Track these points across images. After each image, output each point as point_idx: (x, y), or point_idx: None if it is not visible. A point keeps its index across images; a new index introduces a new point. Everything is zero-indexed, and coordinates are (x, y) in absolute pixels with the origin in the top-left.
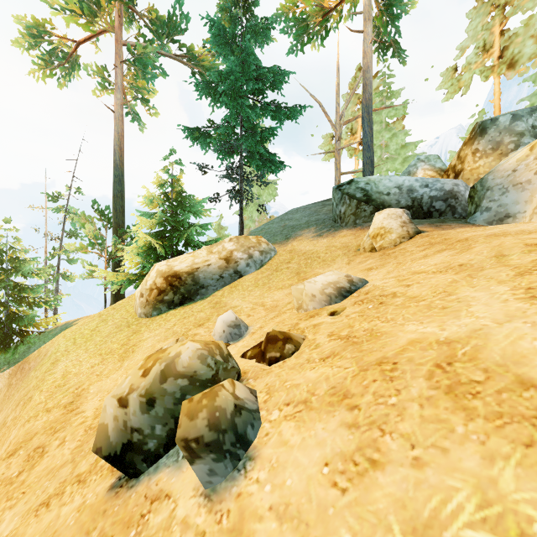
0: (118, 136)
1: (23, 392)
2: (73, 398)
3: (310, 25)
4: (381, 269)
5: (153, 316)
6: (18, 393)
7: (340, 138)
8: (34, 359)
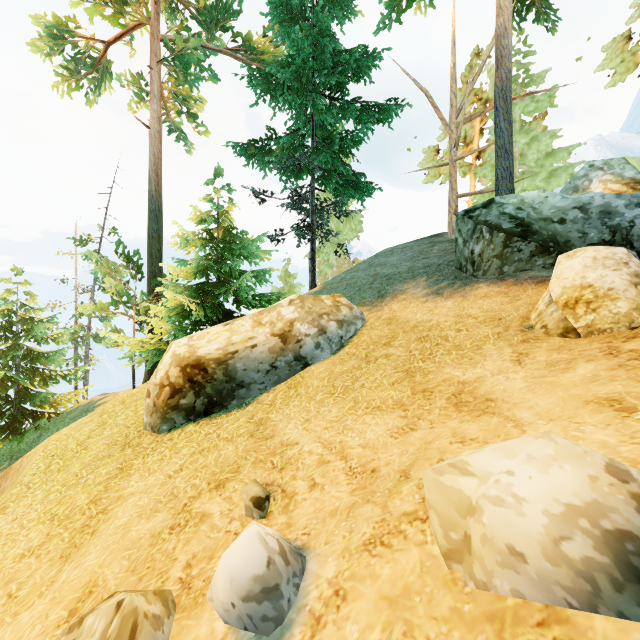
0: (154, 159)
1: None
2: None
3: None
4: None
5: (162, 433)
6: None
7: (457, 143)
8: (12, 474)
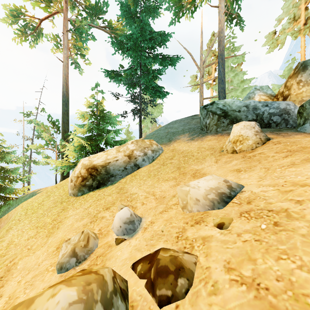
0: (65, 76)
1: None
2: (4, 272)
3: (184, 4)
4: (251, 173)
5: (78, 196)
6: None
7: (203, 75)
8: (4, 221)
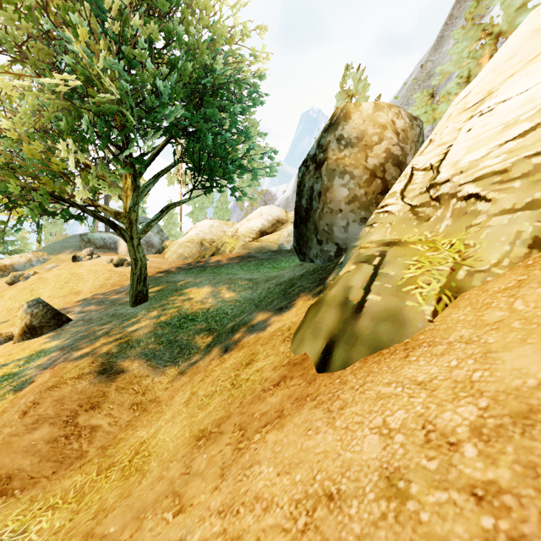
0: None
1: None
2: None
3: None
4: None
5: None
6: None
7: None
8: None
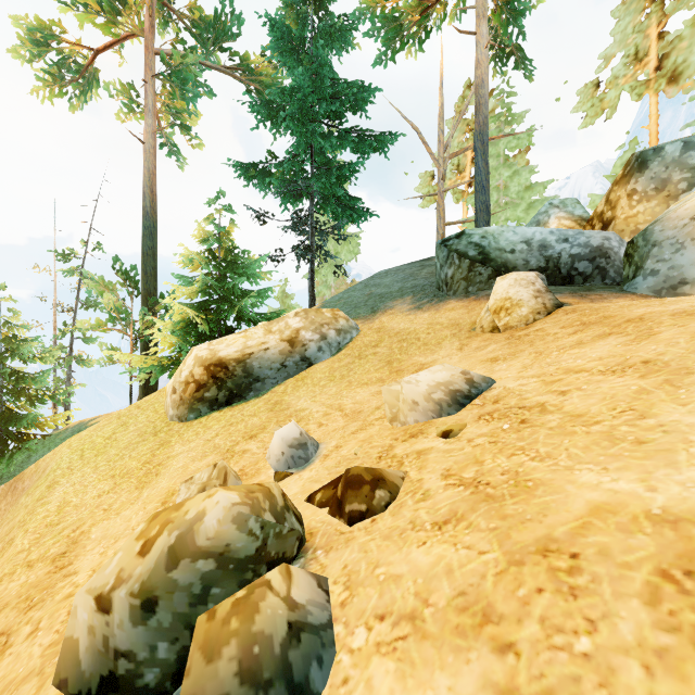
0: (149, 174)
1: (6, 528)
2: (66, 546)
3: (403, 25)
4: (512, 361)
5: (190, 420)
6: (1, 528)
7: (444, 176)
8: (30, 476)
